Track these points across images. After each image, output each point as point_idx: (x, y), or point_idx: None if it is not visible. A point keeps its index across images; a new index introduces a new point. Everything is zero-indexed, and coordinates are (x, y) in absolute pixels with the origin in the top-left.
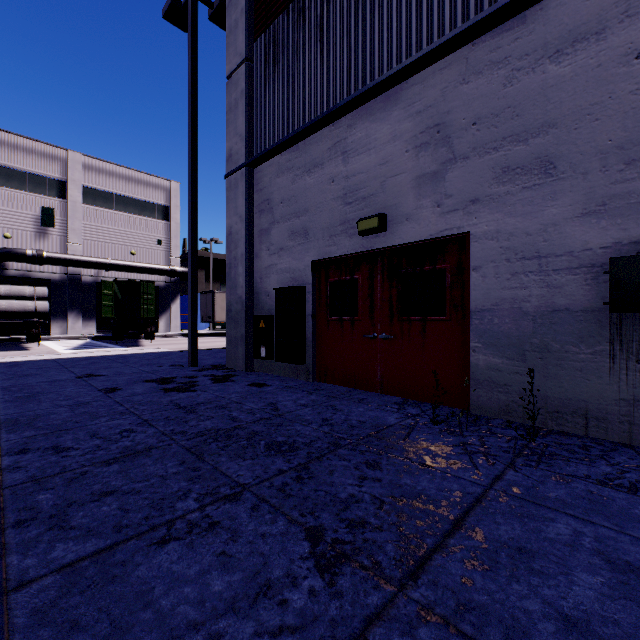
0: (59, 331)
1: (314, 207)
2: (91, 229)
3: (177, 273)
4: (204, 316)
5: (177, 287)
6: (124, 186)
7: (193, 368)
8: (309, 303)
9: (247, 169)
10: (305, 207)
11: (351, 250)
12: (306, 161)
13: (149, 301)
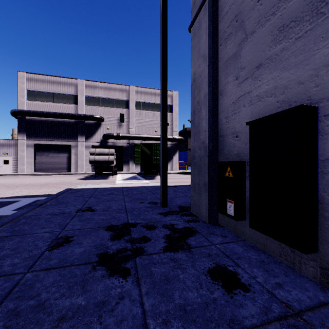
0: (126, 170)
1: None
2: (138, 121)
3: (176, 139)
4: (189, 162)
5: (176, 147)
6: (152, 98)
7: (162, 209)
8: (328, 136)
9: None
10: None
11: None
12: None
13: (157, 154)
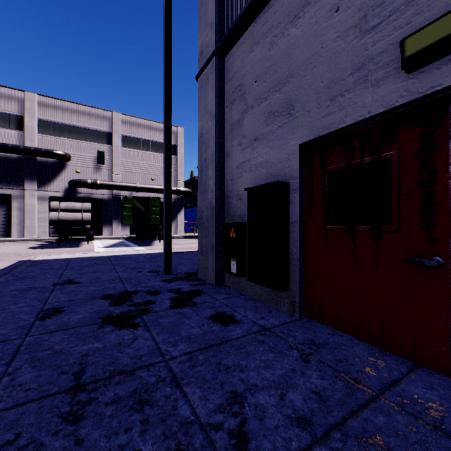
0: (107, 233)
1: (302, 66)
2: (127, 164)
3: (181, 192)
4: None
5: (181, 202)
6: (147, 133)
7: (165, 276)
8: (294, 205)
9: (217, 58)
10: (288, 72)
11: (377, 107)
12: (290, 7)
13: (156, 212)
